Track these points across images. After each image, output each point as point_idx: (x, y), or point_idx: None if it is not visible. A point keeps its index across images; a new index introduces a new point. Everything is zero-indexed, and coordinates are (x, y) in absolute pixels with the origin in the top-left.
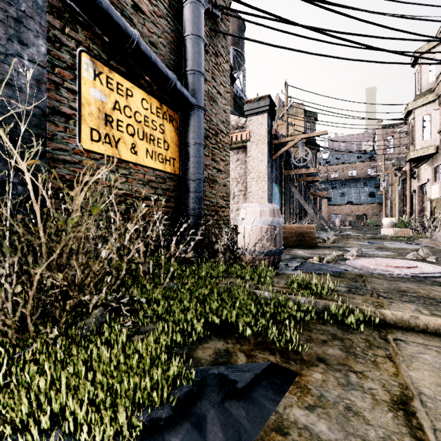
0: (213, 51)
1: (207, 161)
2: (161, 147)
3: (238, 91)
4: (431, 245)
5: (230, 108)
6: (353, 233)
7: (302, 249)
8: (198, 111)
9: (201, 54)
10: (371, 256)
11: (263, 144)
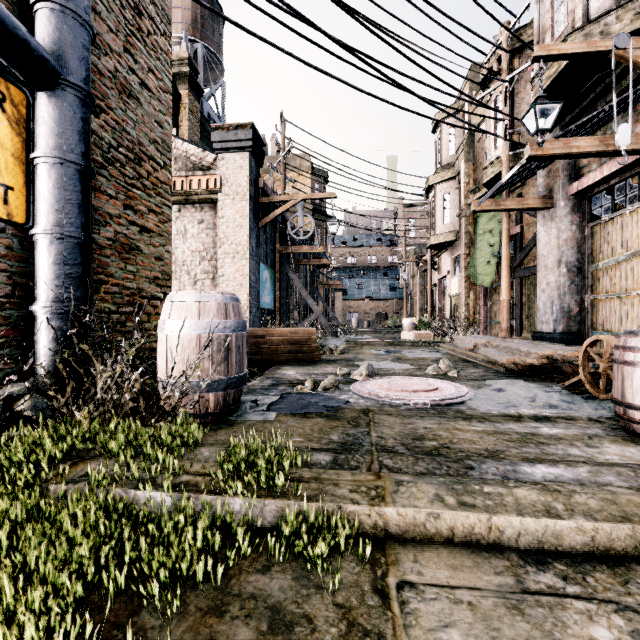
0: (129, 1)
1: (112, 208)
2: None
3: (213, 116)
4: (451, 352)
5: (193, 136)
6: (371, 337)
7: (297, 366)
8: (73, 94)
9: None
10: (386, 373)
11: (243, 200)
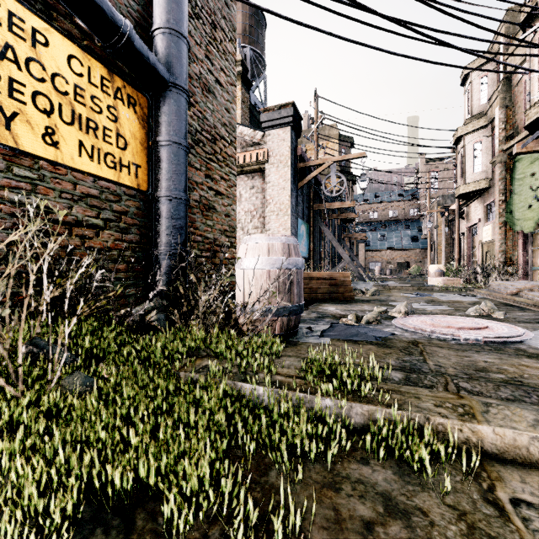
0: (208, 19)
1: (198, 177)
2: (111, 144)
3: (257, 104)
4: (488, 297)
5: (245, 121)
6: (396, 283)
7: (334, 303)
8: (177, 93)
9: (181, 5)
10: (423, 312)
11: (285, 166)
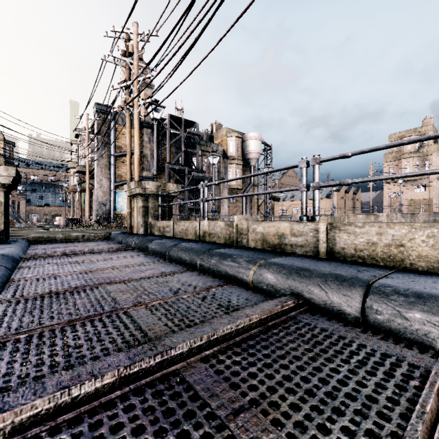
0: None
1: None
2: None
3: None
4: None
5: None
6: None
7: None
8: None
9: None
10: None
11: None
